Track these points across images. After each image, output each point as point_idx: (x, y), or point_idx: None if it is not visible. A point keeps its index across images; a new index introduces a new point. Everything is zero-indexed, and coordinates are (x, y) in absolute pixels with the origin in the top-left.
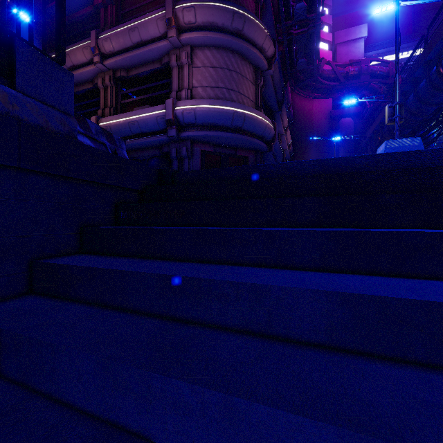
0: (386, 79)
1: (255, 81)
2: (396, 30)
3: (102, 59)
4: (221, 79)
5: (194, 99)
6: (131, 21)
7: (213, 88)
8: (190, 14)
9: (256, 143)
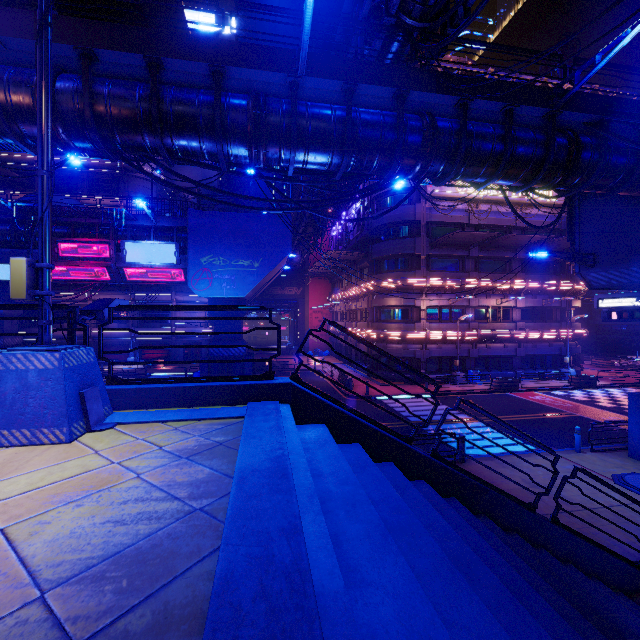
0: None
1: None
2: (50, 113)
3: None
4: None
5: None
6: None
7: None
8: None
9: None
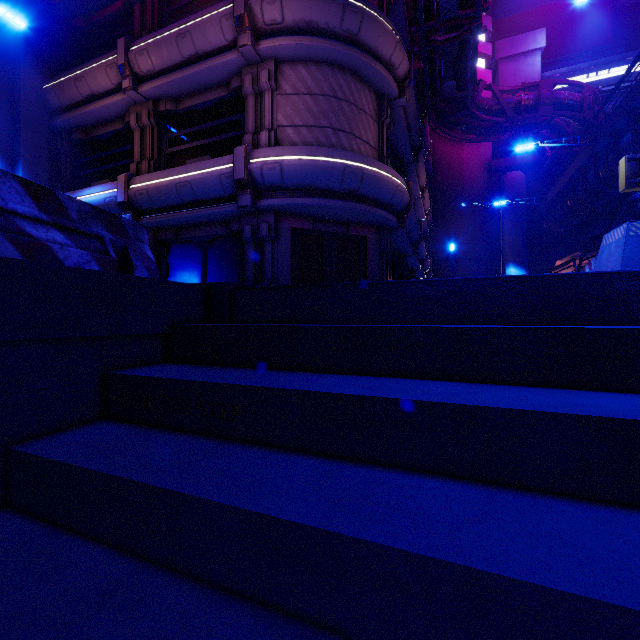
0: (579, 111)
1: (379, 116)
2: None
3: (136, 83)
4: (323, 113)
5: (281, 146)
6: (179, 22)
7: (311, 127)
8: (273, 9)
9: (380, 216)
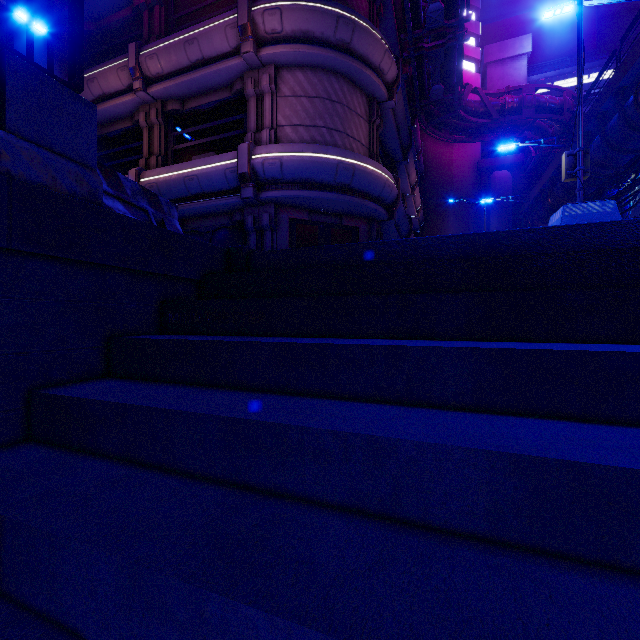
0: (559, 114)
1: (369, 117)
2: (579, 42)
3: (146, 84)
4: (319, 114)
5: (280, 143)
6: (187, 30)
7: (308, 127)
8: (273, 20)
9: (370, 208)
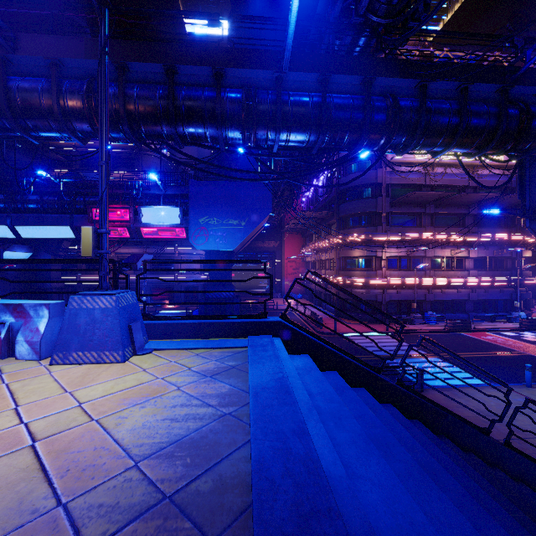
0: None
1: None
2: (107, 119)
3: None
4: None
5: None
6: None
7: None
8: None
9: None
